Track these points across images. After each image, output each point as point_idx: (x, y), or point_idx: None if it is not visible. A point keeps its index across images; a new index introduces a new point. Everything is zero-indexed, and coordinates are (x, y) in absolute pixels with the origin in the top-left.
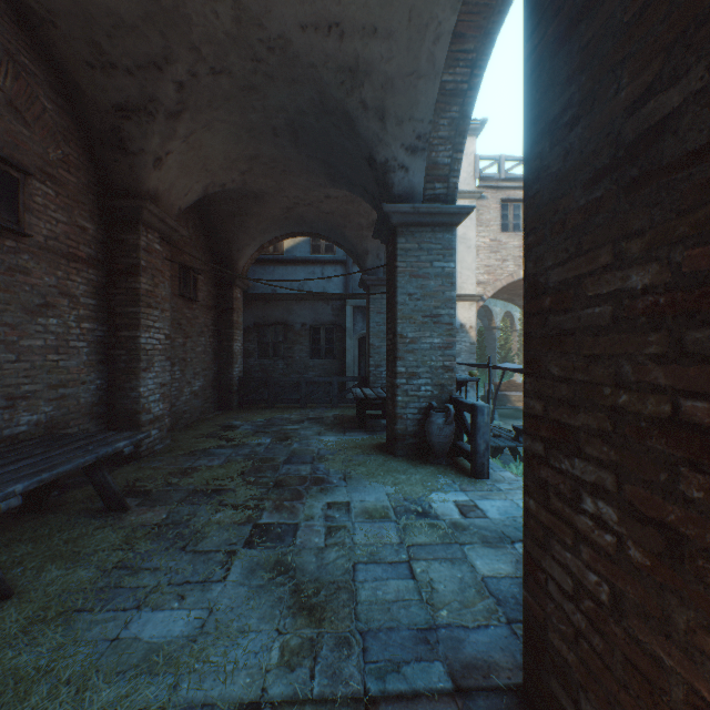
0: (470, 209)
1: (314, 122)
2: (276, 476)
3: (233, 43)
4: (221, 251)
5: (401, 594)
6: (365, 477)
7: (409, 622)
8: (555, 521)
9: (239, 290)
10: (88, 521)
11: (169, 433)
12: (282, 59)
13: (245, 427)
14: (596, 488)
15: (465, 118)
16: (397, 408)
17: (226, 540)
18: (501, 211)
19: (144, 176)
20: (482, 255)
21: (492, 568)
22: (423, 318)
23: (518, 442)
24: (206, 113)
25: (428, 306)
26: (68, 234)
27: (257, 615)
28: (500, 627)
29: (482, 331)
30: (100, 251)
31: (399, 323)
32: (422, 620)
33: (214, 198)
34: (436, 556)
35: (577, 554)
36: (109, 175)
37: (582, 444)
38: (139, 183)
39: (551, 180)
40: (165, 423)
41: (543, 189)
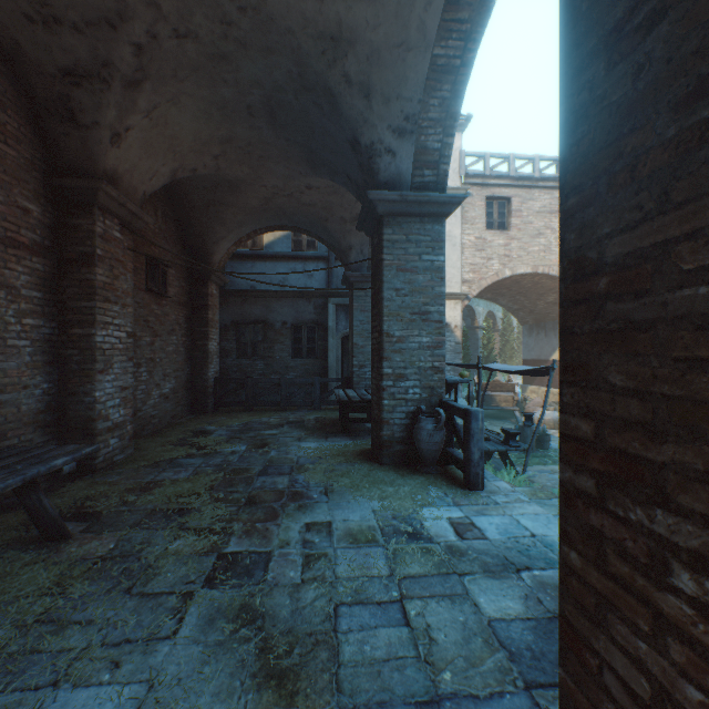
0: (462, 198)
1: (293, 100)
2: (249, 491)
3: (198, 0)
4: (195, 244)
5: (393, 648)
6: (349, 490)
7: (405, 693)
8: (616, 591)
9: (214, 285)
10: (16, 556)
11: (131, 441)
12: (255, 22)
13: (219, 433)
14: (701, 560)
15: (457, 98)
16: (383, 413)
17: (183, 577)
18: (487, 209)
19: (100, 154)
20: (467, 253)
21: (498, 607)
22: (411, 316)
23: (508, 445)
24: (171, 85)
25: (417, 303)
26: (5, 215)
27: (212, 689)
28: (518, 695)
29: (465, 330)
30: (47, 237)
31: (386, 320)
32: (420, 689)
33: (186, 185)
34: (433, 592)
35: (661, 649)
36: (58, 151)
37: (672, 489)
38: (93, 161)
39: (610, 113)
40: (127, 430)
41: (594, 129)
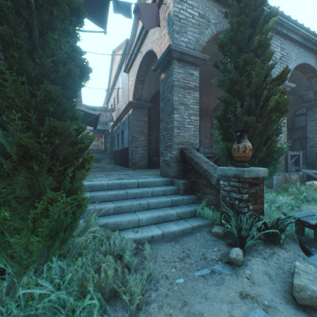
0: None
1: None
2: None
3: None
4: None
5: None
6: None
7: None
8: None
9: None
10: None
11: None
12: None
13: None
14: None
15: None
16: (306, 156)
17: None
18: None
19: None
20: None
21: None
22: (315, 131)
23: None
24: None
25: None
26: None
27: None
28: None
29: None
30: None
31: (307, 134)
32: None
33: None
34: None
35: None
36: None
37: None
38: None
39: None
40: None
41: None
